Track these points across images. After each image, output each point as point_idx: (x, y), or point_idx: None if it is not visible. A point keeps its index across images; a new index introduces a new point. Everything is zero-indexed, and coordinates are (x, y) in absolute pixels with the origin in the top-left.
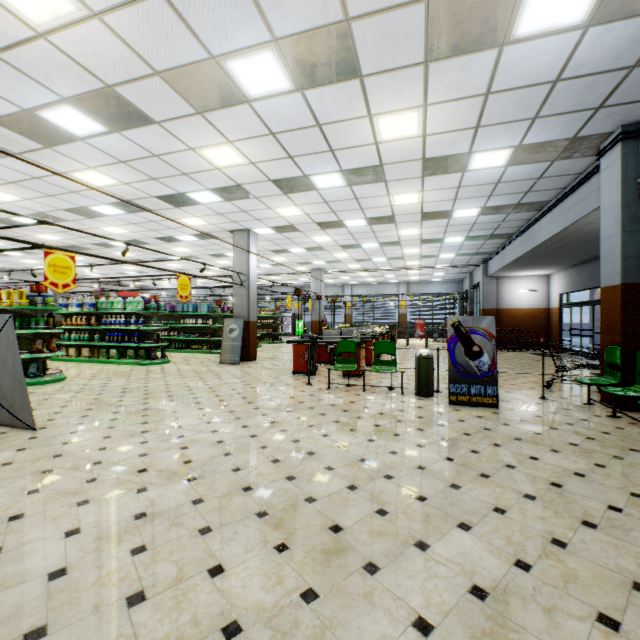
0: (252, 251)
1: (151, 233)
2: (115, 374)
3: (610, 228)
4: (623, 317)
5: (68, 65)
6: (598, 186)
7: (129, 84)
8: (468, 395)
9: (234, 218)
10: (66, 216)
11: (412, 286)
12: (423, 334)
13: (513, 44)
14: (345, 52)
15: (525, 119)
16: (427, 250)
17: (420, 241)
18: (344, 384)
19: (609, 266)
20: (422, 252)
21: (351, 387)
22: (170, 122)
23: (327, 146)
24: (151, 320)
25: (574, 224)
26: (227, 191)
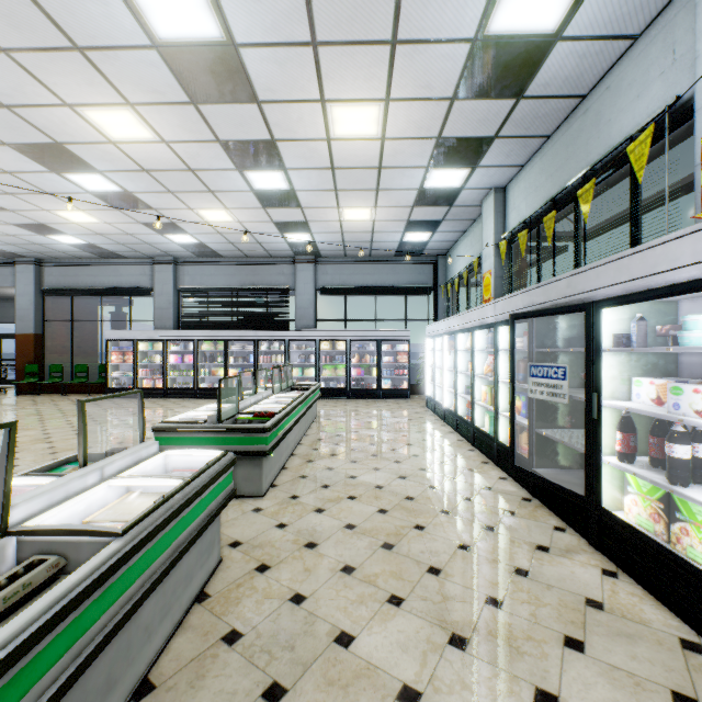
0: None
1: None
2: None
3: (26, 304)
4: (36, 350)
5: None
6: (7, 275)
7: None
8: None
9: None
10: None
11: None
12: None
13: (44, 236)
14: None
15: (8, 243)
16: None
17: None
18: None
19: (26, 323)
20: None
21: None
22: None
23: None
24: None
25: None
26: None
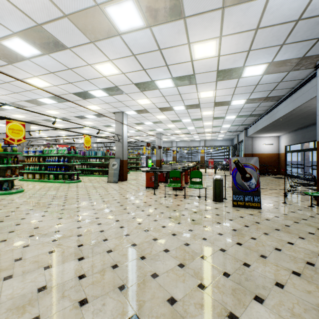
0: (124, 123)
1: (72, 114)
2: (51, 188)
3: None
4: None
5: (13, 10)
6: (314, 85)
7: (50, 23)
8: (243, 201)
9: (115, 105)
10: (26, 104)
11: (207, 142)
12: (213, 166)
13: None
14: (175, 0)
15: (277, 45)
16: (216, 123)
17: (212, 118)
18: (173, 194)
19: None
20: (213, 124)
21: (177, 196)
22: (76, 48)
23: (164, 63)
24: (71, 159)
25: (298, 107)
26: (110, 90)
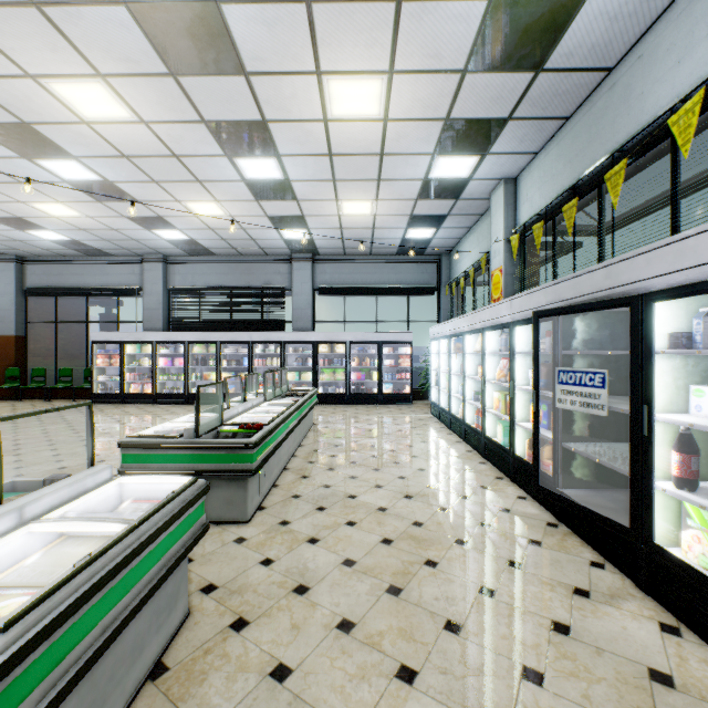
0: None
1: None
2: None
3: (7, 305)
4: (18, 352)
5: None
6: None
7: None
8: None
9: None
10: None
11: None
12: None
13: (23, 232)
14: None
15: None
16: None
17: None
18: None
19: (6, 325)
20: None
21: None
22: None
23: None
24: None
25: None
26: None
